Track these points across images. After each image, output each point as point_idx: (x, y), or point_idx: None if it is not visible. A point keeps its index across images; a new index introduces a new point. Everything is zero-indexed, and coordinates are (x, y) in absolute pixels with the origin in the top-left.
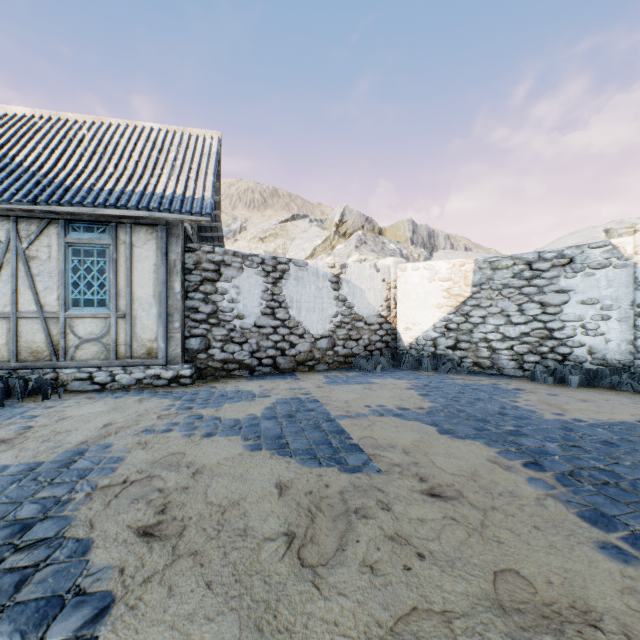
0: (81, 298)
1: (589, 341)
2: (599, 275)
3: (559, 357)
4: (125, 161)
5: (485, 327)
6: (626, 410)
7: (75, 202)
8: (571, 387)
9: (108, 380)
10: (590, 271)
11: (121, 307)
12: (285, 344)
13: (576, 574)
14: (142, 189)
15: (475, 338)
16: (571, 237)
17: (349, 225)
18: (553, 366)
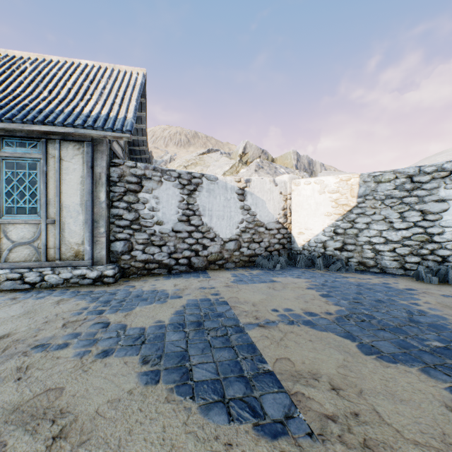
0: (14, 206)
1: None
2: None
3: (439, 258)
4: (59, 88)
5: (369, 232)
6: None
7: (4, 118)
8: None
9: (37, 280)
10: None
11: (51, 214)
12: (198, 246)
13: None
14: (70, 109)
15: (360, 241)
16: (440, 156)
17: (249, 156)
18: (435, 267)
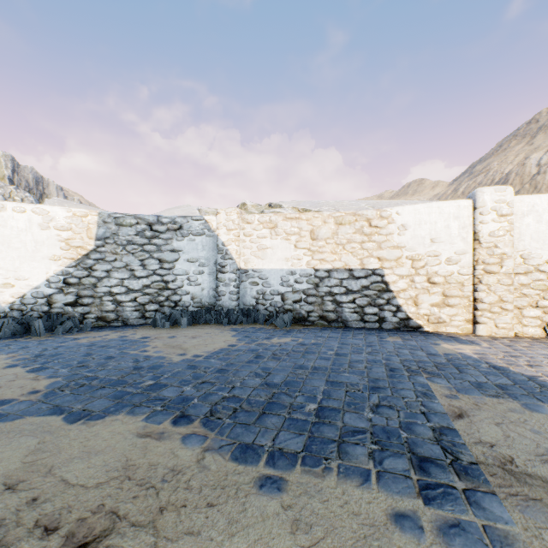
0: None
1: (192, 290)
2: (198, 241)
3: (173, 304)
4: None
5: (111, 281)
6: (220, 339)
7: None
8: (183, 327)
9: None
10: (193, 237)
11: None
12: None
13: (261, 544)
14: None
15: (100, 292)
16: (177, 210)
17: None
18: (170, 312)
